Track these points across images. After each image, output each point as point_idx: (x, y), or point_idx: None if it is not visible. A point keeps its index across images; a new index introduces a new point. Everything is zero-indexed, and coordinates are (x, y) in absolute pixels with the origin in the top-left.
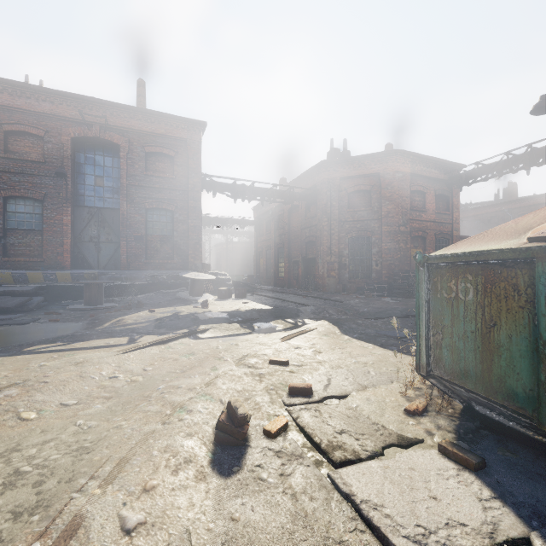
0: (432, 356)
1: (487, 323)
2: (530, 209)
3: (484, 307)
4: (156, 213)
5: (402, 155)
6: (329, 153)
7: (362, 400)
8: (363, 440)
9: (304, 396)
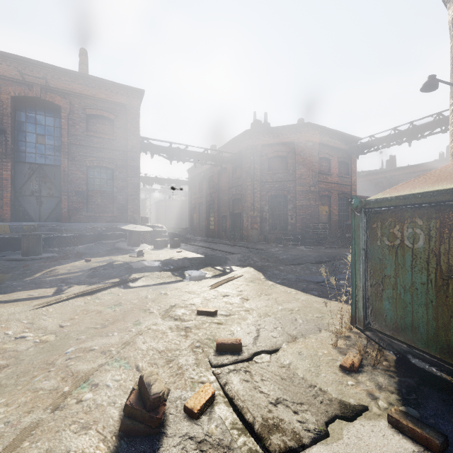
0: (371, 308)
1: (444, 274)
2: (406, 176)
3: (439, 255)
4: (97, 171)
5: (312, 127)
6: (252, 123)
7: (294, 355)
8: (303, 413)
9: (233, 353)
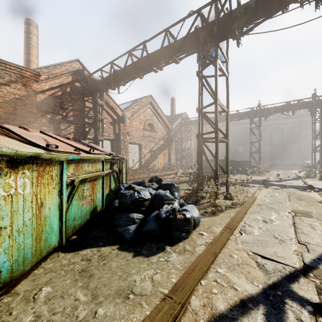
0: None
1: None
2: None
3: None
4: (295, 144)
5: None
6: None
7: None
8: None
9: None
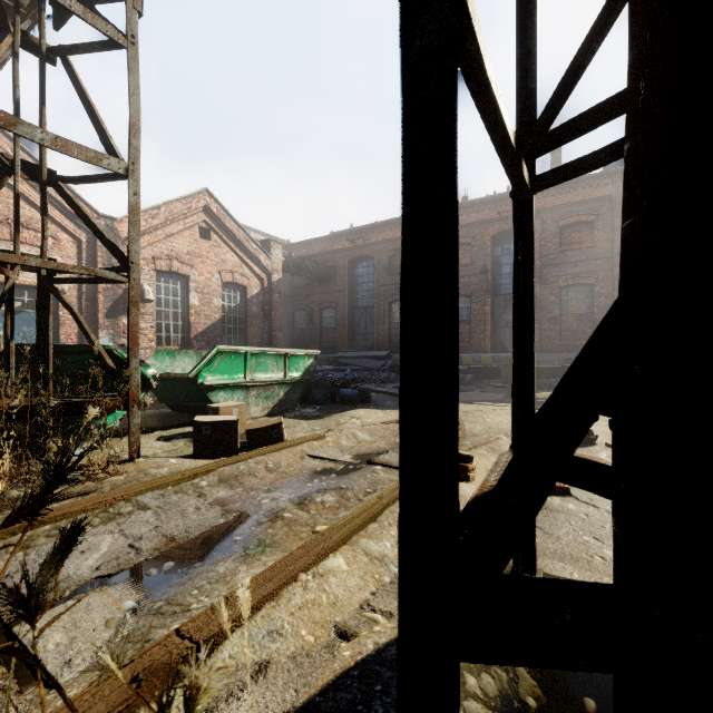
0: None
1: None
2: None
3: None
4: (571, 290)
5: None
6: None
7: None
8: None
9: None
